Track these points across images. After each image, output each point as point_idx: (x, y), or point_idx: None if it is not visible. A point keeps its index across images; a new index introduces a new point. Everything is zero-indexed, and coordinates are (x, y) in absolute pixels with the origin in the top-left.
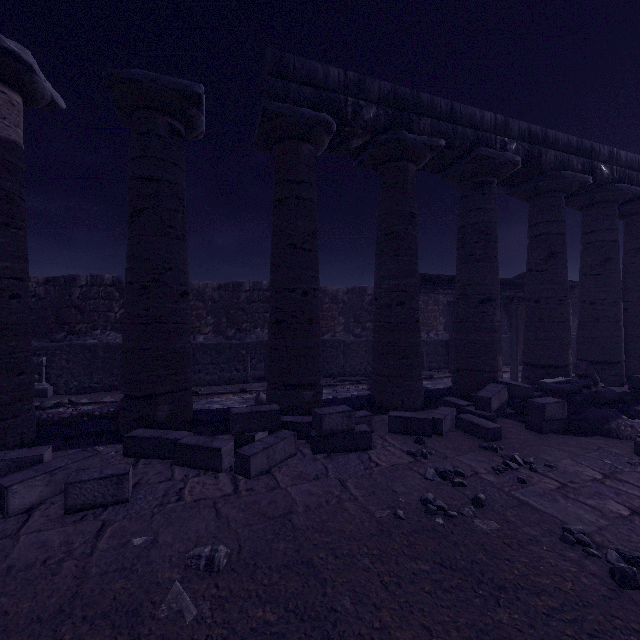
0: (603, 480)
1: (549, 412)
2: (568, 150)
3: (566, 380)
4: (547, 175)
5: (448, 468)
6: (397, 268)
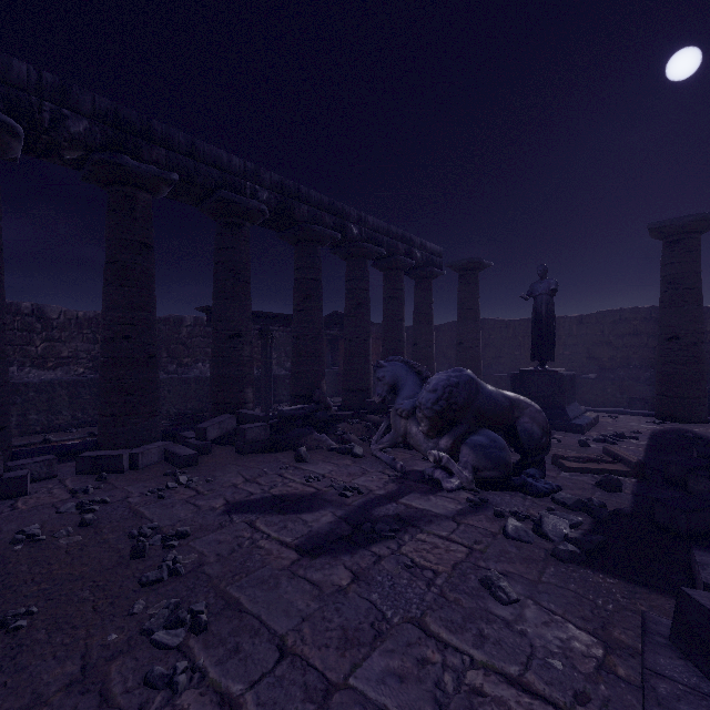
0: (239, 484)
1: (251, 435)
2: (321, 208)
3: (303, 407)
4: (301, 226)
5: (94, 498)
6: (122, 299)
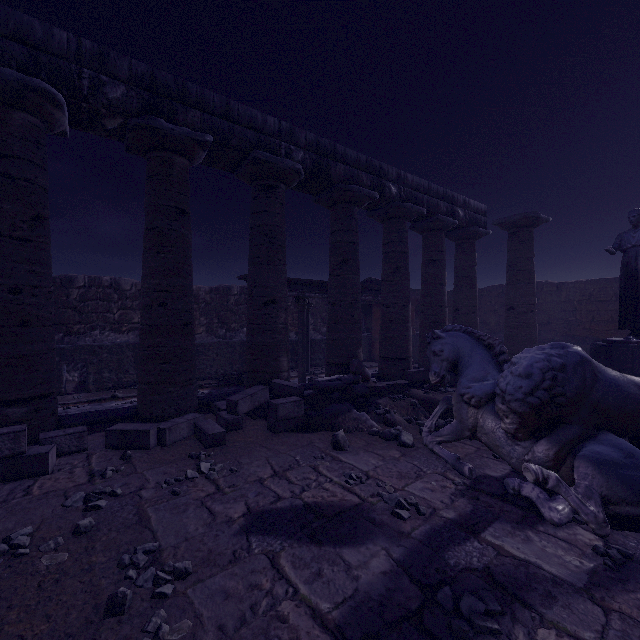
0: (266, 479)
1: (283, 412)
2: (358, 166)
3: (339, 377)
4: (337, 187)
5: (105, 488)
6: (159, 266)
